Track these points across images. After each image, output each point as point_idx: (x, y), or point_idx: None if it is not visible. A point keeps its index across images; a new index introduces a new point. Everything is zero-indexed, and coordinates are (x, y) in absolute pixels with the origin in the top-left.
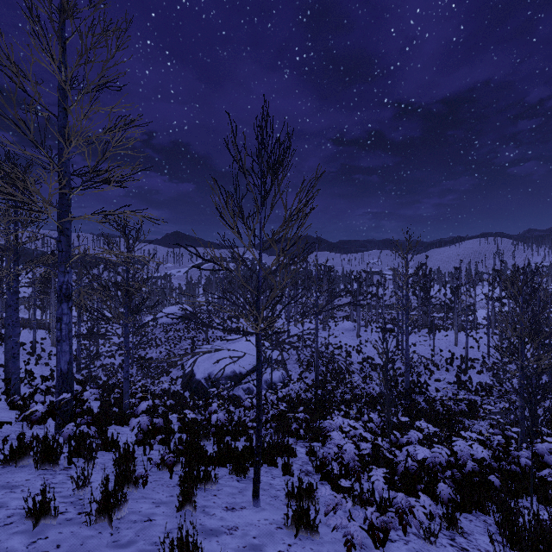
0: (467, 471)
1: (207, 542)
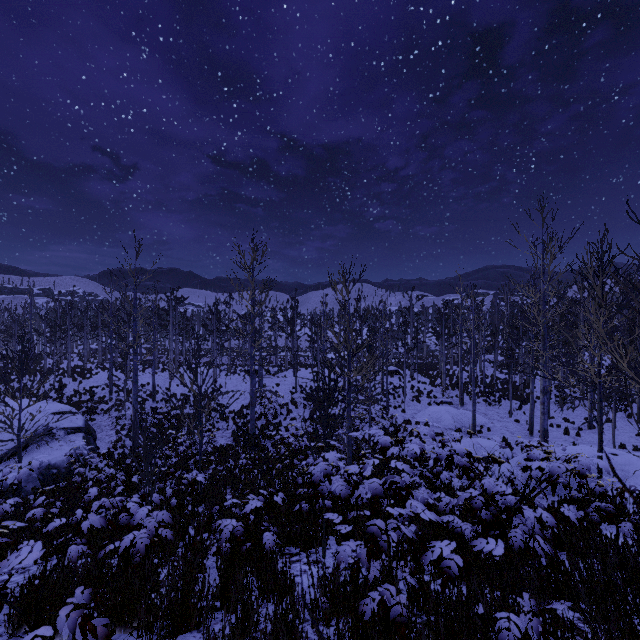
0: (223, 541)
1: None
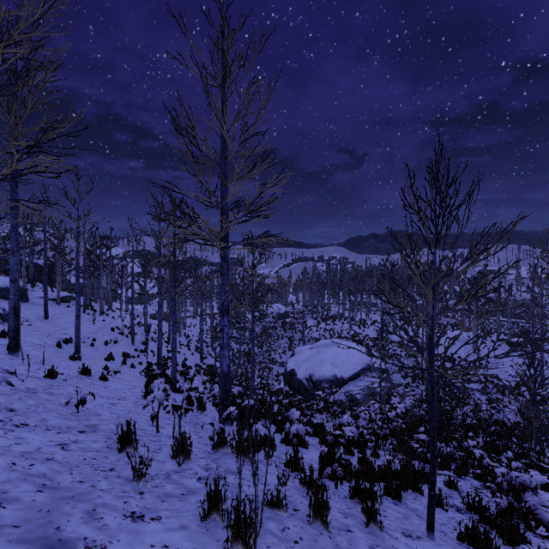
0: None
1: None
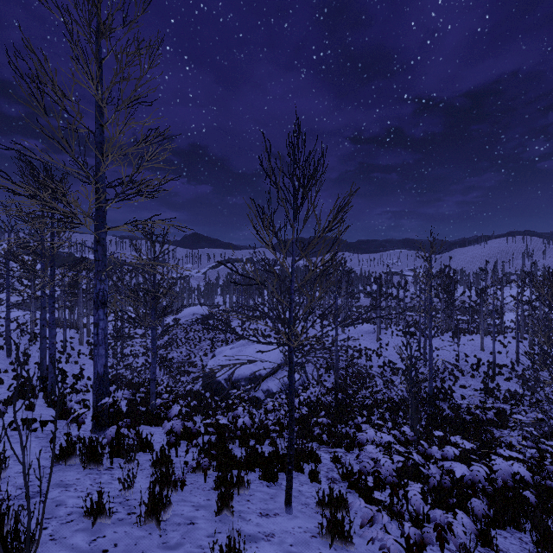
0: (499, 485)
1: (248, 548)
